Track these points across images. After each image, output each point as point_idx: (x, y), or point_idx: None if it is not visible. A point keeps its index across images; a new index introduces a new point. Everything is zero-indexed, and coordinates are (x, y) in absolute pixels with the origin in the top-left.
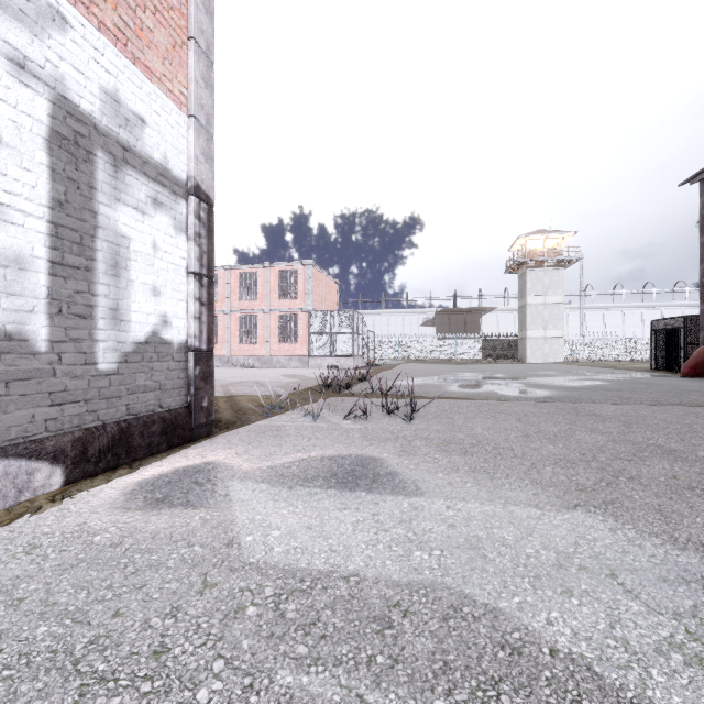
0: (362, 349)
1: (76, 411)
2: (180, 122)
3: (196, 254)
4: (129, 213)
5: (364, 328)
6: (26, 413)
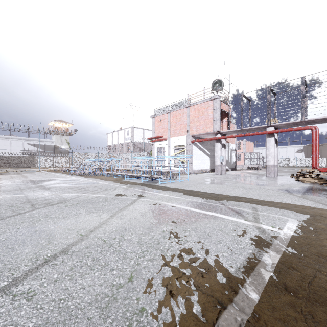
0: (261, 162)
1: (231, 167)
2: (234, 145)
3: (235, 155)
4: (232, 154)
5: (262, 156)
6: (230, 166)
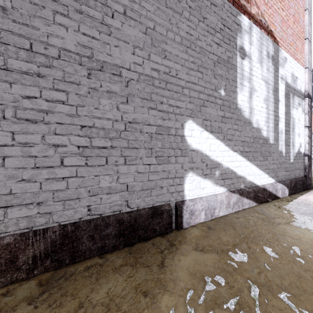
0: None
1: (287, 174)
2: (303, 72)
3: (307, 119)
4: (294, 110)
5: None
6: (282, 173)
